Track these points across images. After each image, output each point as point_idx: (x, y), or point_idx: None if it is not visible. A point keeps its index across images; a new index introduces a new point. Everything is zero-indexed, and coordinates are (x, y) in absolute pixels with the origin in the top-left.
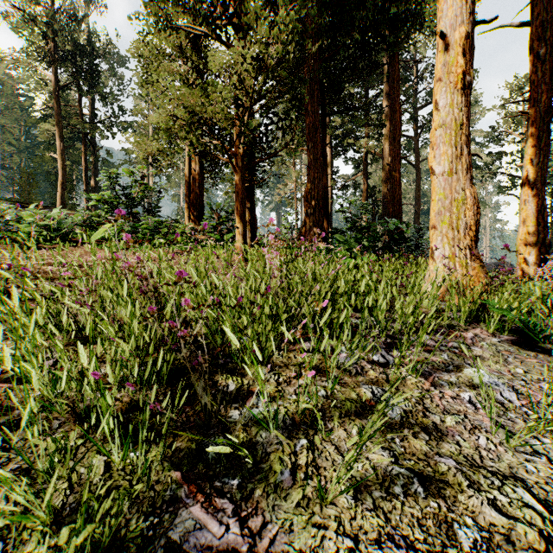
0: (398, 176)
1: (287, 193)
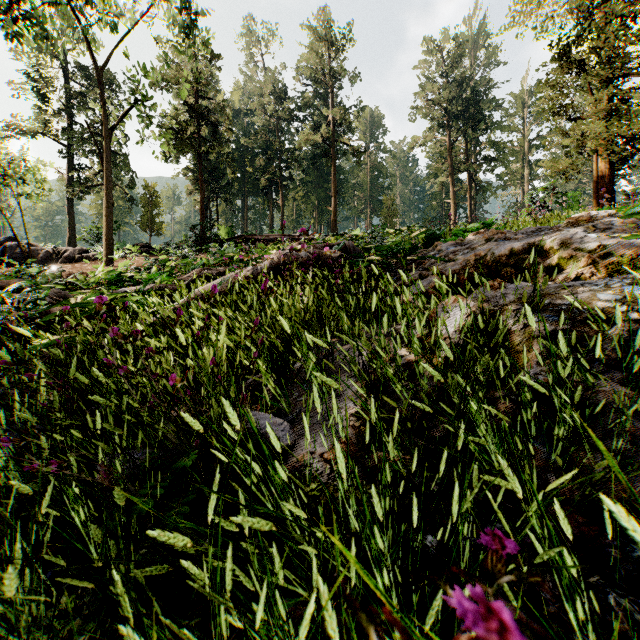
0: None
1: None
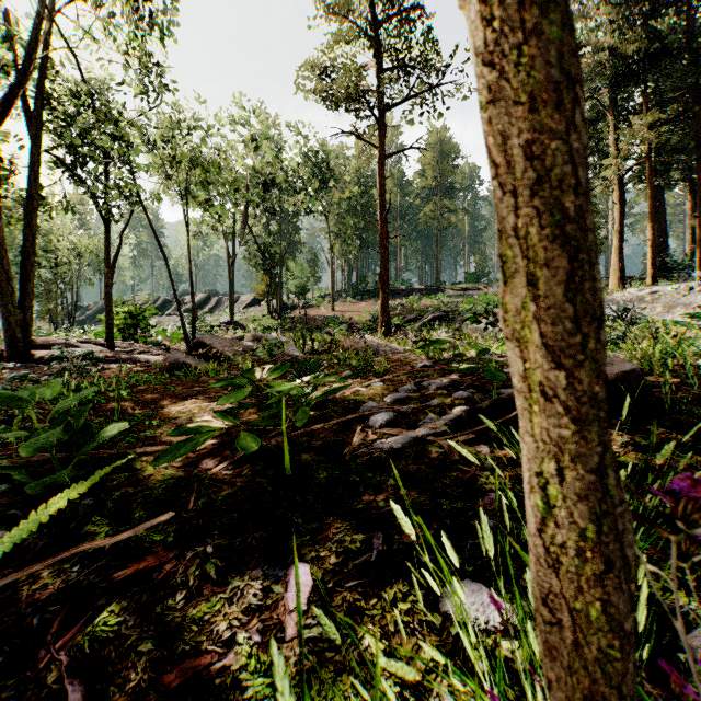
0: None
1: None
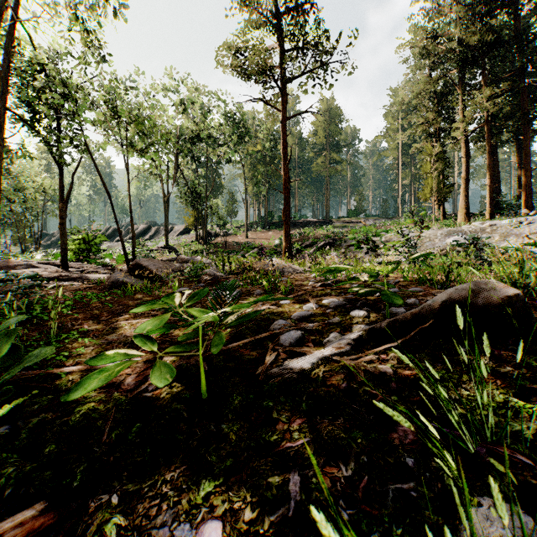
0: None
1: None
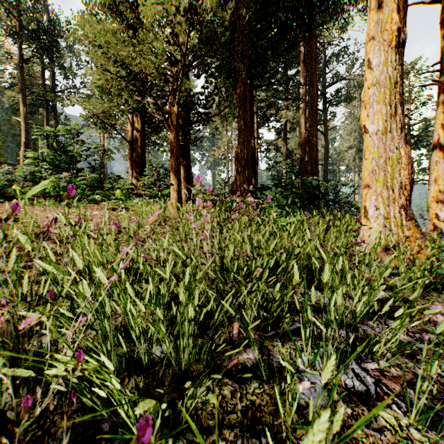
0: (315, 140)
1: (220, 154)
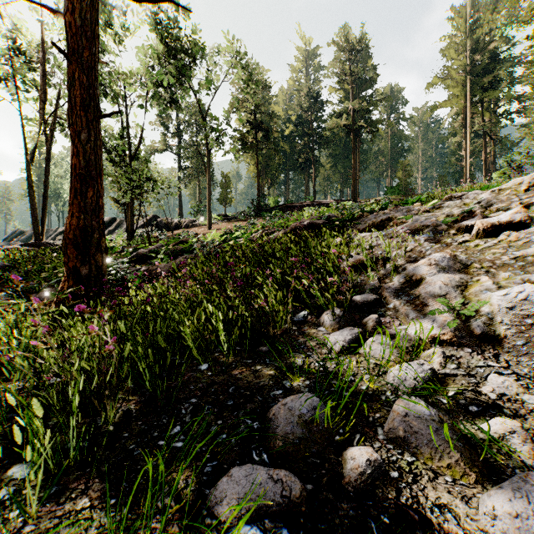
0: None
1: None
